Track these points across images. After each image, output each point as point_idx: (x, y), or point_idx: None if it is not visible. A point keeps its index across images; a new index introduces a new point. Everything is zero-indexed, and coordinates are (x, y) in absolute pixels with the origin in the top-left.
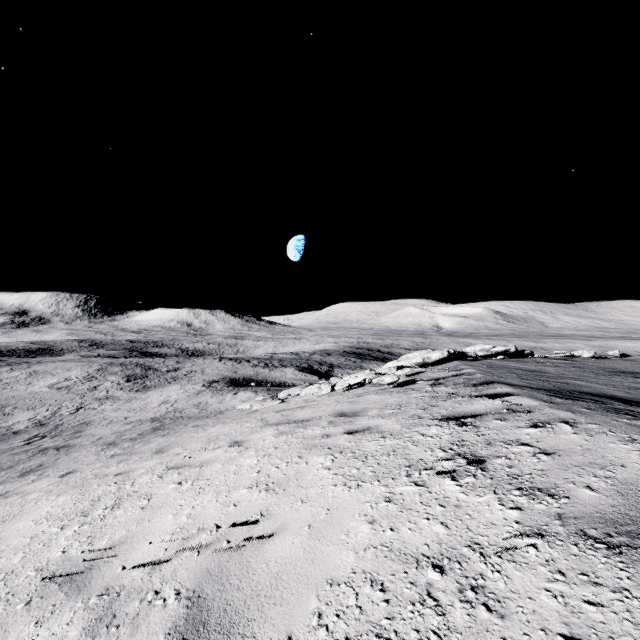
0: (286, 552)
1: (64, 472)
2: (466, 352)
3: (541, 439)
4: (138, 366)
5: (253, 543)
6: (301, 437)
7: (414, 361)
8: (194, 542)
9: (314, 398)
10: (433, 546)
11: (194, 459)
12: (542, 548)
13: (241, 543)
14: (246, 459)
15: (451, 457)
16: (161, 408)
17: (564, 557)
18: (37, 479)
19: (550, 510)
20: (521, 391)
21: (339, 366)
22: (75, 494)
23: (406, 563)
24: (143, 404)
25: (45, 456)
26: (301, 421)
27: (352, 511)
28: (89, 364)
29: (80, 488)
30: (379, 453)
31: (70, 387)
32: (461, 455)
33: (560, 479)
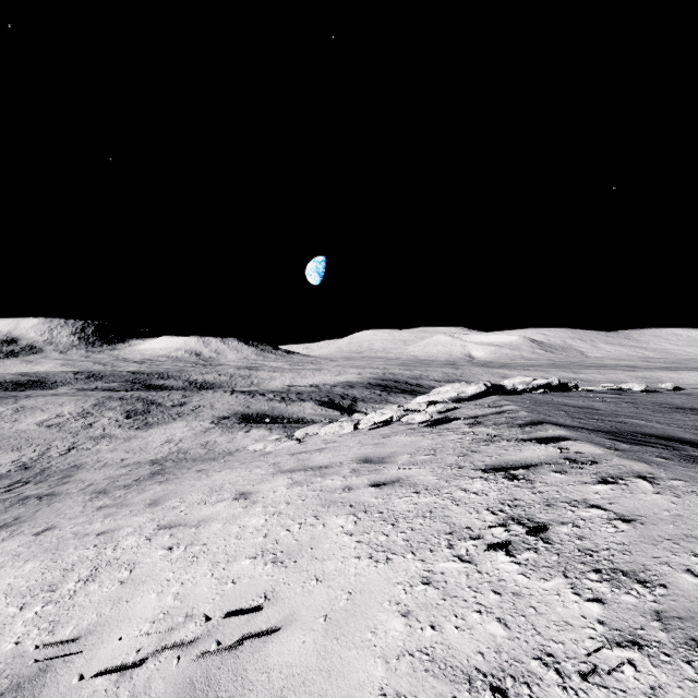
0: (294, 657)
1: (41, 528)
2: (504, 385)
3: (615, 500)
4: (140, 400)
5: (252, 640)
6: (318, 489)
7: (447, 396)
8: (178, 635)
9: (335, 438)
10: (490, 656)
11: (191, 516)
12: (642, 666)
13: (237, 640)
14: (251, 518)
15: (503, 522)
16: (163, 448)
17: (676, 683)
18: (8, 537)
19: (643, 605)
20: (577, 434)
21: (363, 400)
22: (46, 560)
23: (454, 682)
24: (143, 444)
25: (24, 507)
26: (319, 468)
27: (380, 596)
28: (84, 398)
29: (53, 552)
30: (412, 514)
31: (62, 424)
32: (515, 519)
33: (649, 558)
